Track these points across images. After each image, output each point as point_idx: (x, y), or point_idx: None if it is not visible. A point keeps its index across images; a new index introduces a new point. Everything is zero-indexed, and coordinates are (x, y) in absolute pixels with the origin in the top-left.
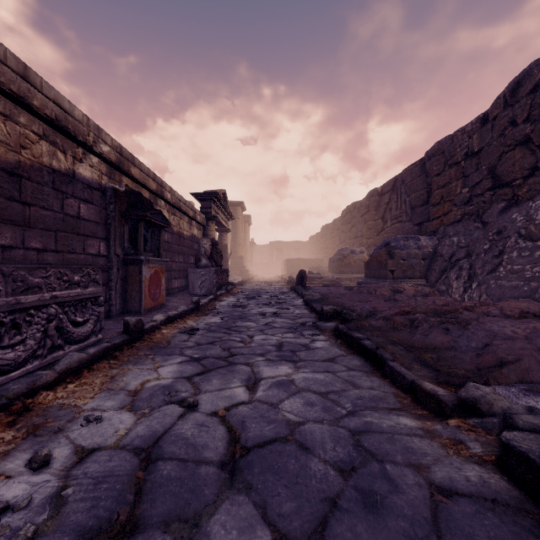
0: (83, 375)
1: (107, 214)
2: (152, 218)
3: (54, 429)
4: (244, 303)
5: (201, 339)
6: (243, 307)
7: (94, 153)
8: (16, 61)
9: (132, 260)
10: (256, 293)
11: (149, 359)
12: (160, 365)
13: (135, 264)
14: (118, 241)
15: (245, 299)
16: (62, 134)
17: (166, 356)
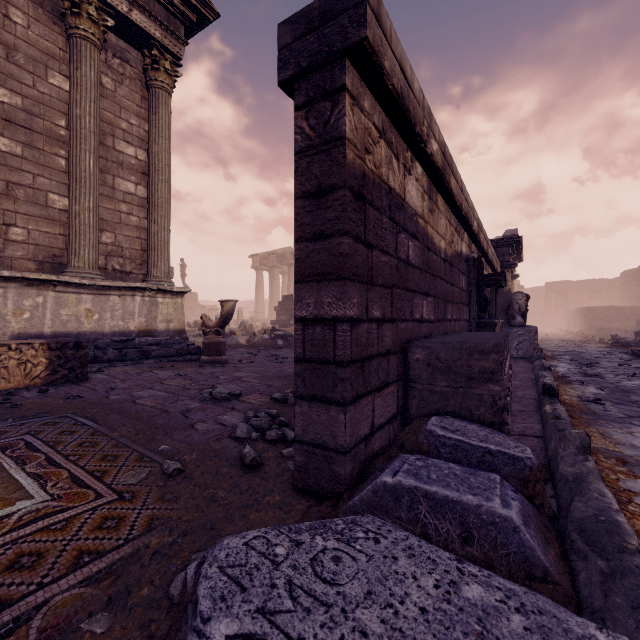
0: (574, 427)
1: (468, 282)
2: (502, 282)
3: (635, 463)
4: (590, 371)
5: (622, 411)
6: (597, 377)
7: (469, 230)
8: (460, 179)
9: (484, 323)
10: (580, 357)
11: (603, 423)
12: (628, 431)
13: (487, 327)
14: (474, 306)
15: (587, 367)
16: (459, 222)
17: (617, 423)
